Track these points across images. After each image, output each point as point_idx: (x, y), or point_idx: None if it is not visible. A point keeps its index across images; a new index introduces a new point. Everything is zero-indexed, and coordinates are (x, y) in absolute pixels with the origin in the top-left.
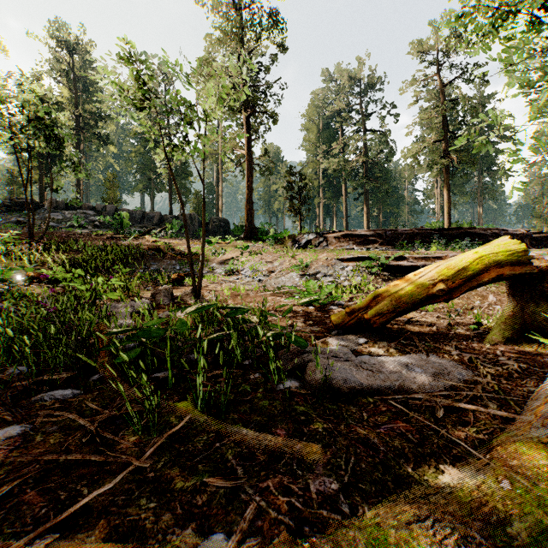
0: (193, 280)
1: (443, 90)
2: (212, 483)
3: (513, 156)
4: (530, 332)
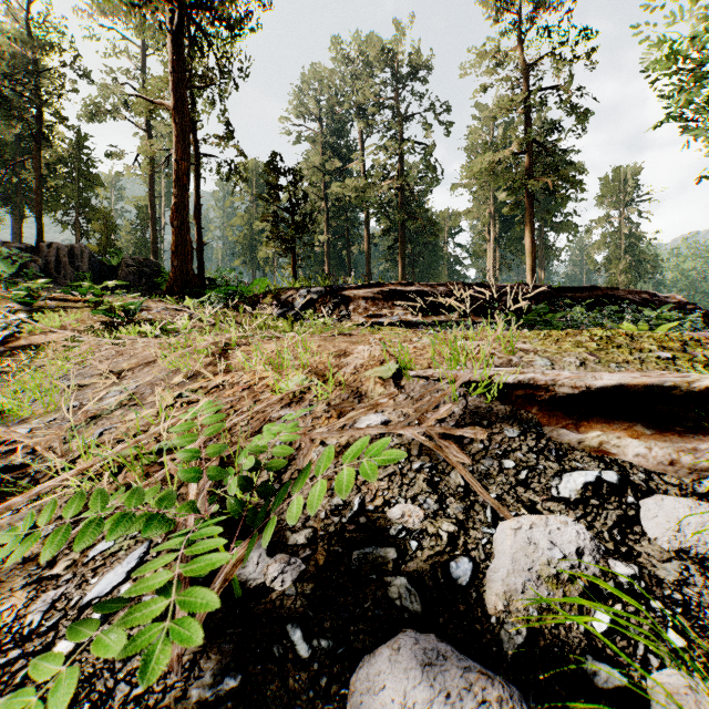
0: None
1: (525, 72)
2: None
3: None
4: None
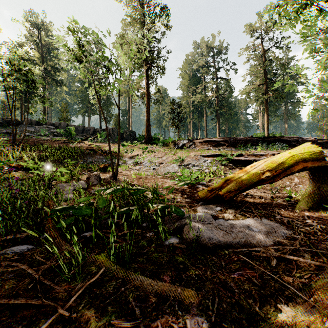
0: (112, 169)
1: (264, 54)
2: (117, 324)
3: (309, 93)
4: (324, 203)
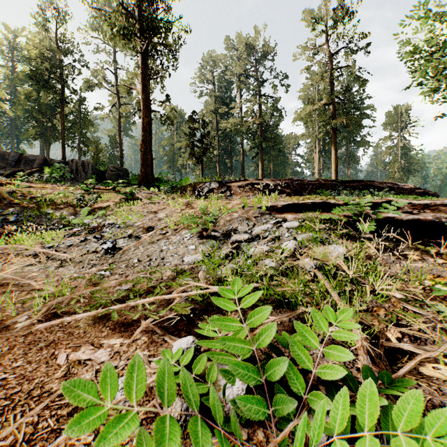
0: None
1: (331, 58)
2: None
3: None
4: None
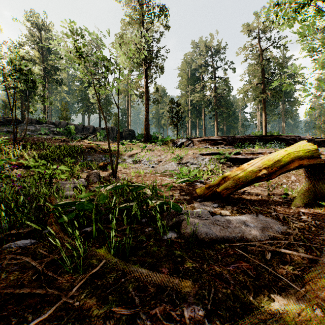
0: (112, 167)
1: (262, 53)
2: (117, 311)
3: (305, 92)
4: (319, 200)
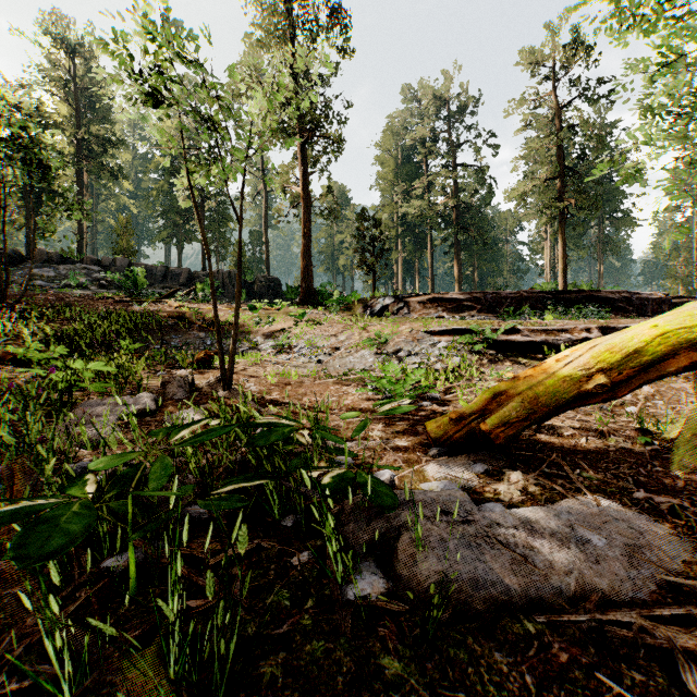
0: (220, 363)
1: (556, 113)
2: None
3: (671, 190)
4: None
